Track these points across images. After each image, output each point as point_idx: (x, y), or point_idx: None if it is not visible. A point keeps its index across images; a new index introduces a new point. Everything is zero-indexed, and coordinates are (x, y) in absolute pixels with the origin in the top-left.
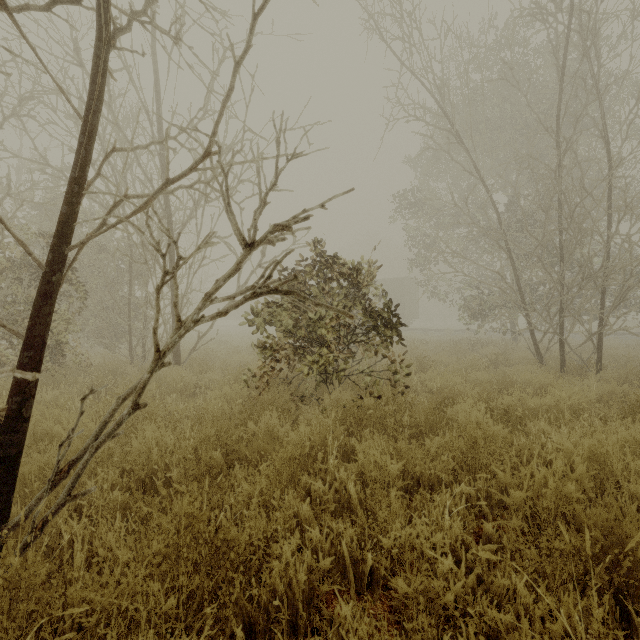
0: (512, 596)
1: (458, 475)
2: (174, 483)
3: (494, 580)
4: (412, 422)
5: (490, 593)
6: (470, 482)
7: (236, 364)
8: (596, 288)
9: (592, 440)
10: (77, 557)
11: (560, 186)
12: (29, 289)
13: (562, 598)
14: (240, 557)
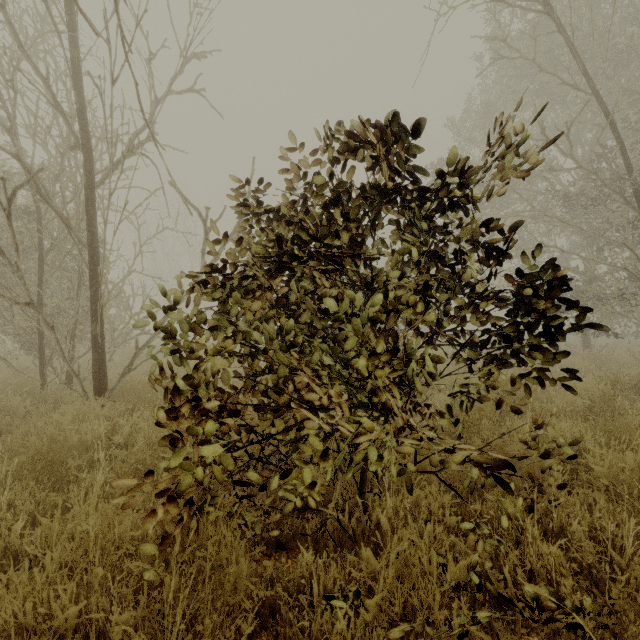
0: None
1: None
2: None
3: None
4: None
5: None
6: None
7: None
8: None
9: None
10: None
11: None
12: None
13: None
14: None
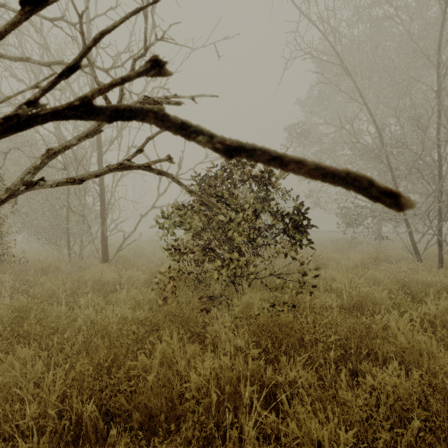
0: None
1: None
2: None
3: None
4: (337, 341)
5: None
6: None
7: (158, 260)
8: None
9: None
10: None
11: (443, 104)
12: None
13: None
14: None
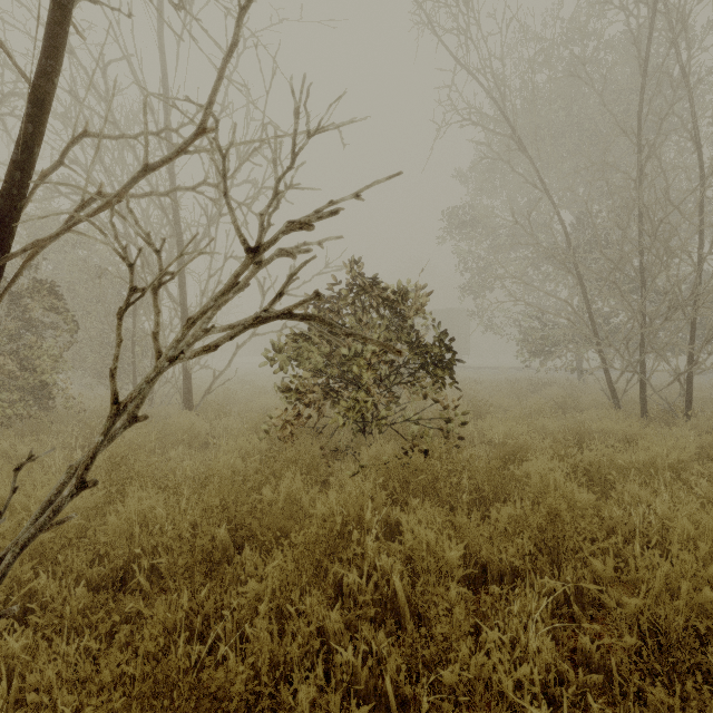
0: None
1: (537, 561)
2: (162, 572)
3: None
4: (472, 485)
5: None
6: (552, 569)
7: (259, 408)
8: (686, 319)
9: None
10: None
11: (642, 198)
12: (7, 319)
13: None
14: None
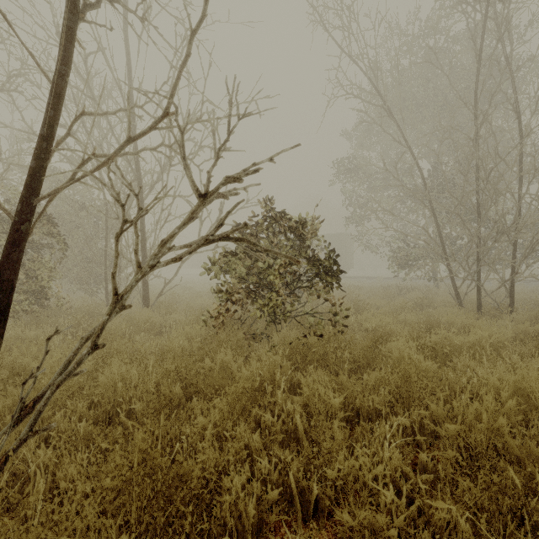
0: (453, 530)
1: (394, 407)
2: (137, 414)
3: (434, 512)
4: (351, 358)
5: (430, 525)
6: (404, 413)
7: (197, 306)
8: (509, 241)
9: (516, 376)
10: (34, 493)
11: (478, 152)
12: None
13: (501, 532)
14: (192, 491)
